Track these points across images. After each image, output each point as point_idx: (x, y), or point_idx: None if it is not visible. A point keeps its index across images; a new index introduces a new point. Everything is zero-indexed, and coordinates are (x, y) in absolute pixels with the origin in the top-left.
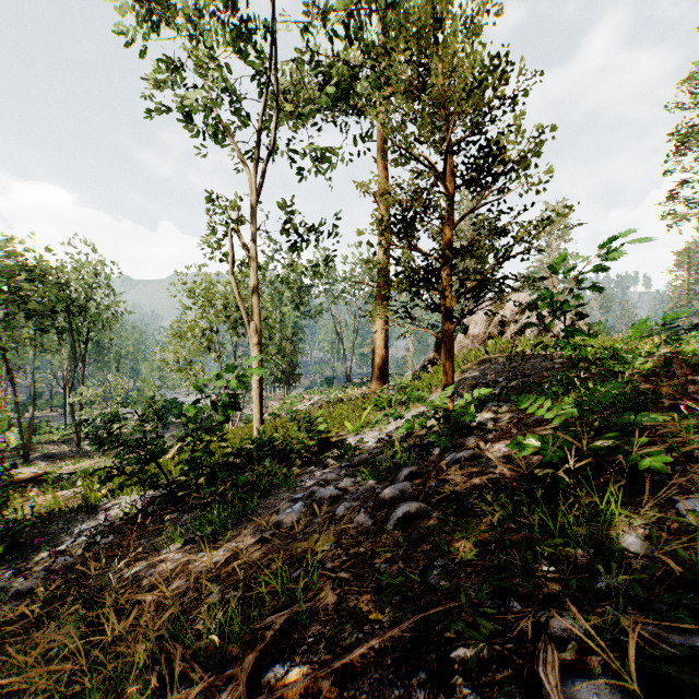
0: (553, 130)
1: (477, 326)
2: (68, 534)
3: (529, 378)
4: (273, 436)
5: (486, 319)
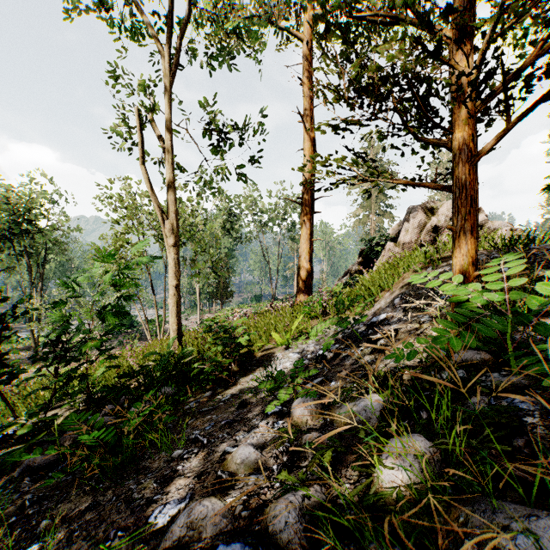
0: None
1: (408, 233)
2: None
3: None
4: (187, 349)
5: (417, 226)
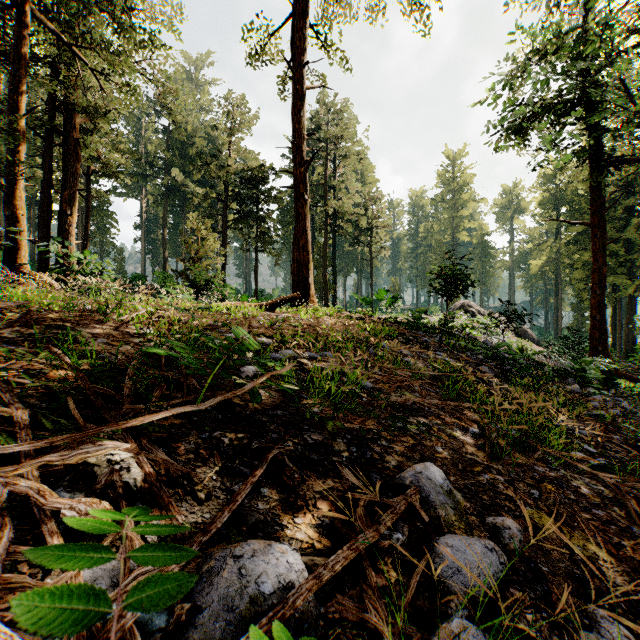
0: None
1: None
2: None
3: None
4: None
5: None
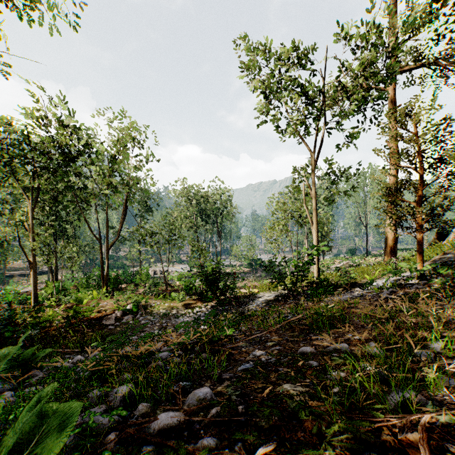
0: None
1: None
2: (252, 302)
3: None
4: (326, 278)
5: None
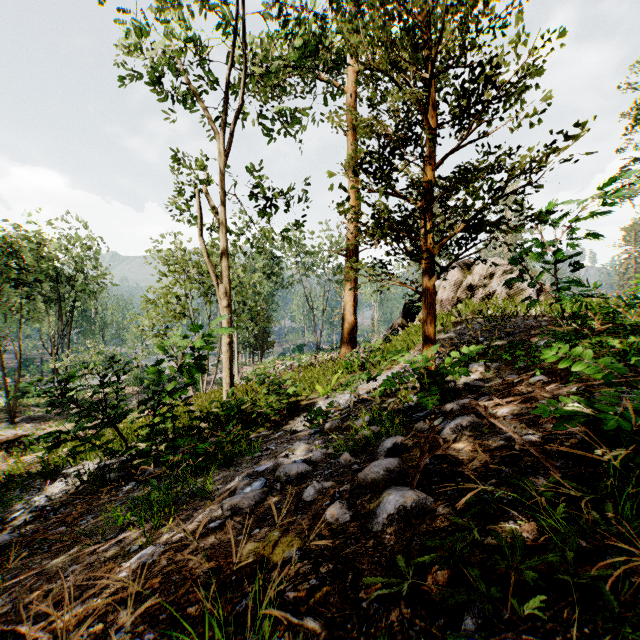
0: (561, 37)
1: (446, 290)
2: (21, 504)
3: (514, 337)
4: (242, 399)
5: (454, 284)
